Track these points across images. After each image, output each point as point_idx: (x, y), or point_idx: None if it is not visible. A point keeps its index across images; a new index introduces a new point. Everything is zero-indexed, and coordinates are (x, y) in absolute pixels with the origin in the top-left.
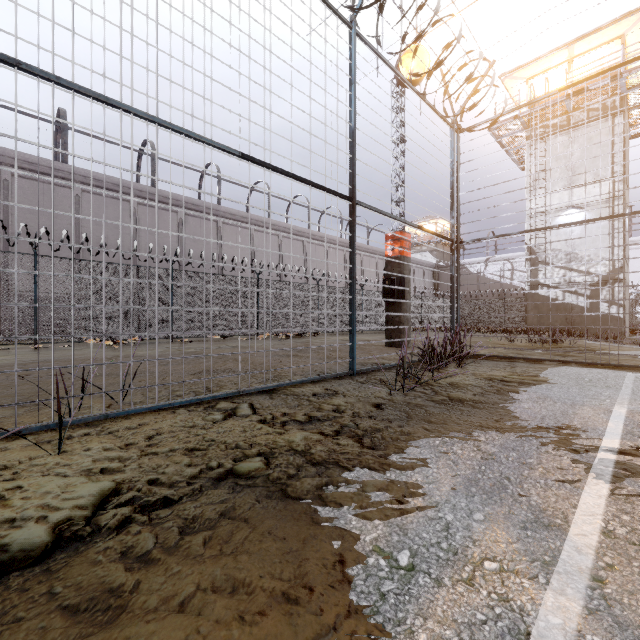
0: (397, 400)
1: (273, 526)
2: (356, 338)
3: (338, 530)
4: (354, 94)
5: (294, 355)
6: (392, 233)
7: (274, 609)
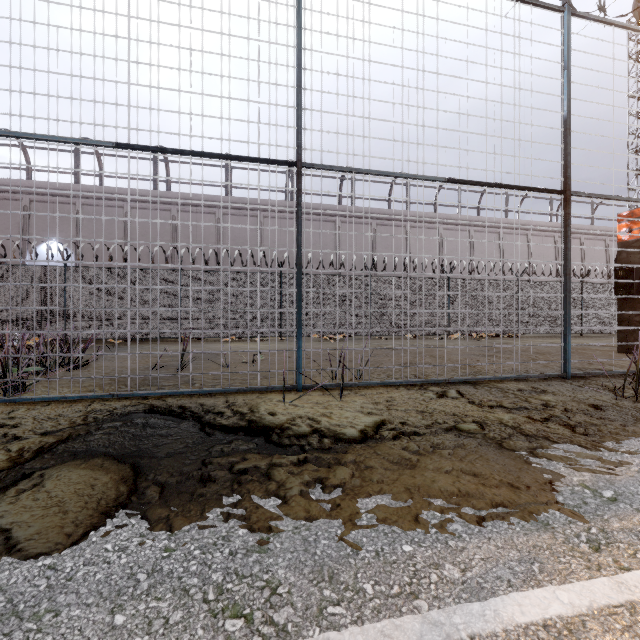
0: (624, 405)
1: (494, 457)
2: (572, 341)
3: (548, 469)
4: (567, 80)
5: (492, 355)
6: (623, 218)
7: (503, 486)
